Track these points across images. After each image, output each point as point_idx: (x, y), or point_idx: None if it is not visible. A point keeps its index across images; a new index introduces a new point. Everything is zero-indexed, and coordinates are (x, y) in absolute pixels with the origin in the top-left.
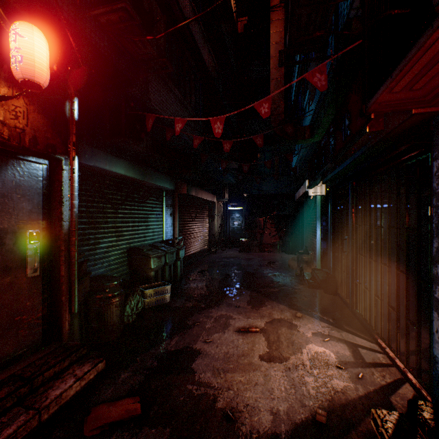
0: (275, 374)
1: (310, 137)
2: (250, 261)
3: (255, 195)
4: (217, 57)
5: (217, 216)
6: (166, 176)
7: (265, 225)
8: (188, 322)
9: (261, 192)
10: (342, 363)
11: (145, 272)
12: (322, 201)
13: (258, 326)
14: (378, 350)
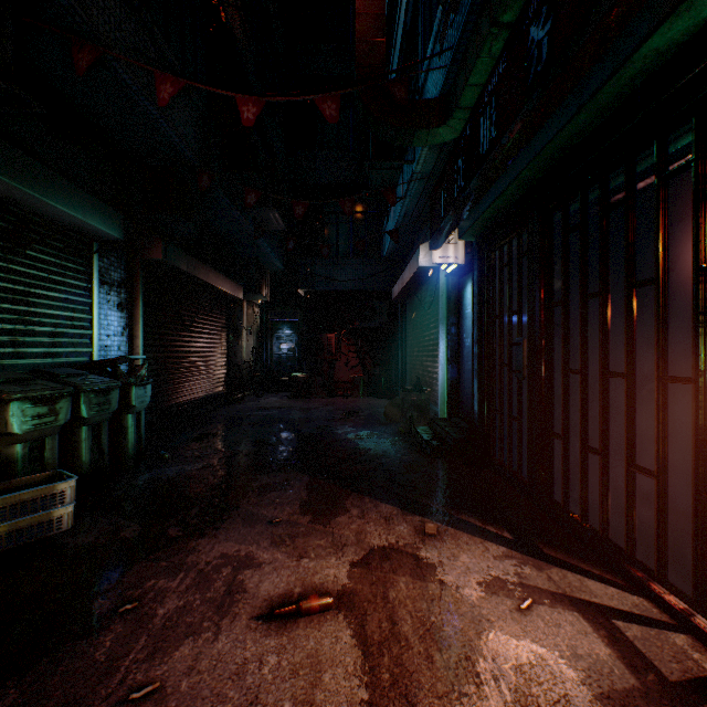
0: None
1: (441, 123)
2: (311, 413)
3: (320, 292)
4: None
5: (246, 331)
6: (91, 196)
7: (339, 347)
8: (98, 605)
9: (332, 287)
10: (615, 706)
11: None
12: (449, 286)
13: (331, 582)
14: (665, 621)
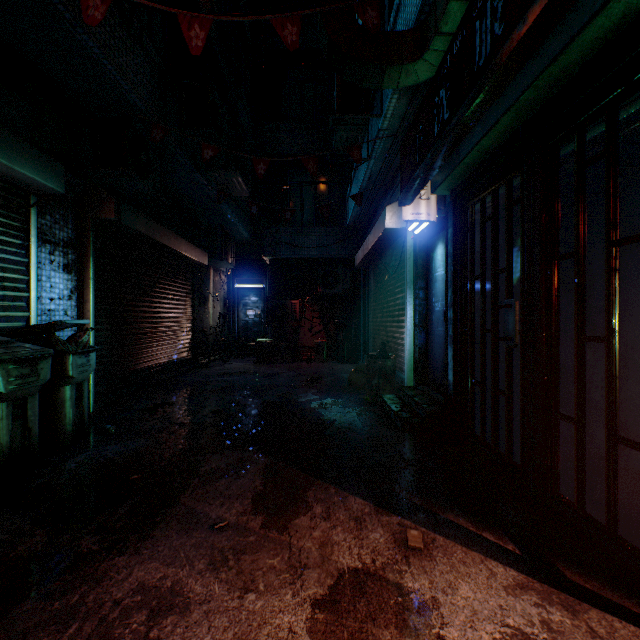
0: None
1: (416, 58)
2: (275, 379)
3: (285, 259)
4: None
5: (213, 297)
6: (20, 139)
7: (303, 313)
8: None
9: (296, 254)
10: None
11: None
12: (417, 248)
13: None
14: None
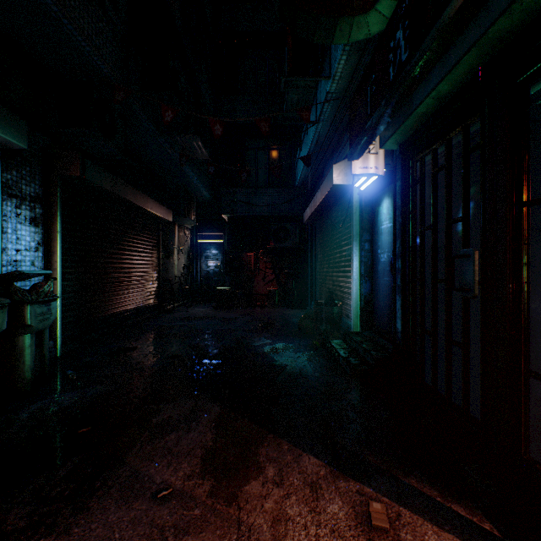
0: None
1: (368, 8)
2: (231, 323)
3: (241, 217)
4: None
5: (178, 250)
6: None
7: (257, 265)
8: None
9: (251, 212)
10: None
11: None
12: (362, 203)
13: None
14: None
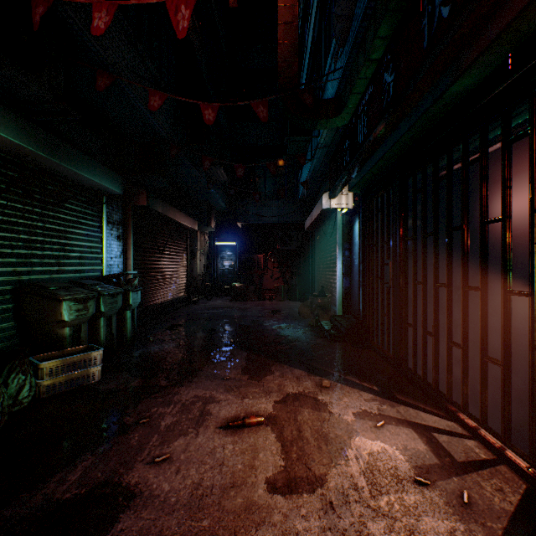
0: (305, 530)
1: (335, 115)
2: (246, 311)
3: (253, 224)
4: (199, 19)
5: (200, 252)
6: (104, 166)
7: (266, 264)
8: (127, 420)
9: (261, 220)
10: (422, 471)
11: (49, 329)
12: (344, 222)
13: (263, 411)
14: (464, 434)
